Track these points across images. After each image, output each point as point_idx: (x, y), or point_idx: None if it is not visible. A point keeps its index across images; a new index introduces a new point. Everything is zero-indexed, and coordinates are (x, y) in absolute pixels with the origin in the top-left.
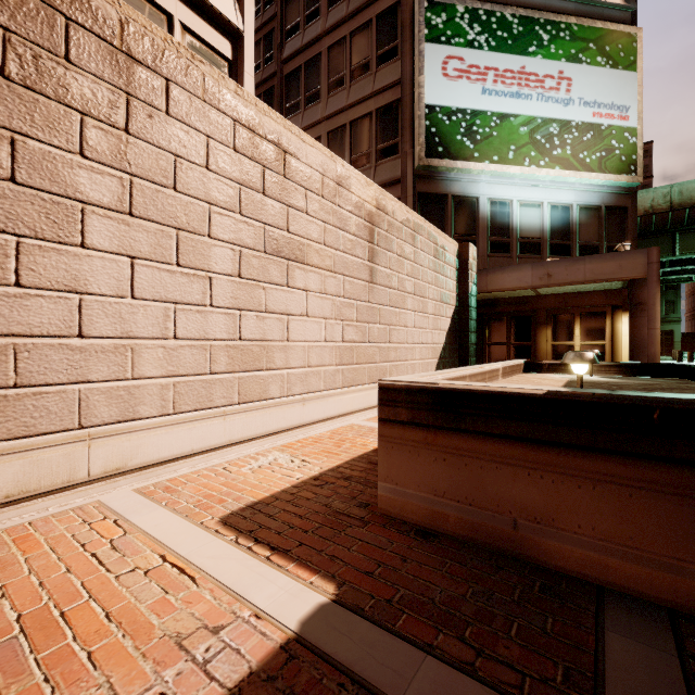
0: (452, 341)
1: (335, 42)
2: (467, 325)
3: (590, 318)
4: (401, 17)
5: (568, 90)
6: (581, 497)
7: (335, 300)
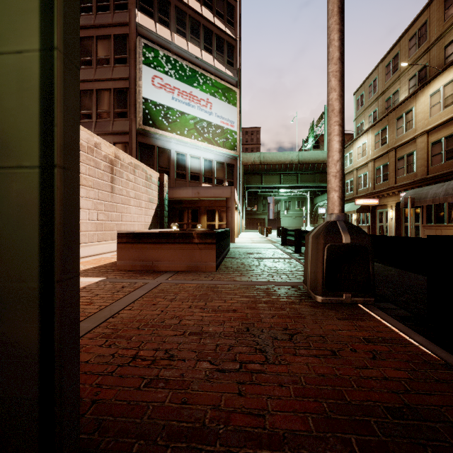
0: (155, 221)
1: (85, 36)
2: (163, 213)
3: (221, 212)
4: (129, 44)
5: (211, 108)
6: (165, 253)
7: (93, 201)
